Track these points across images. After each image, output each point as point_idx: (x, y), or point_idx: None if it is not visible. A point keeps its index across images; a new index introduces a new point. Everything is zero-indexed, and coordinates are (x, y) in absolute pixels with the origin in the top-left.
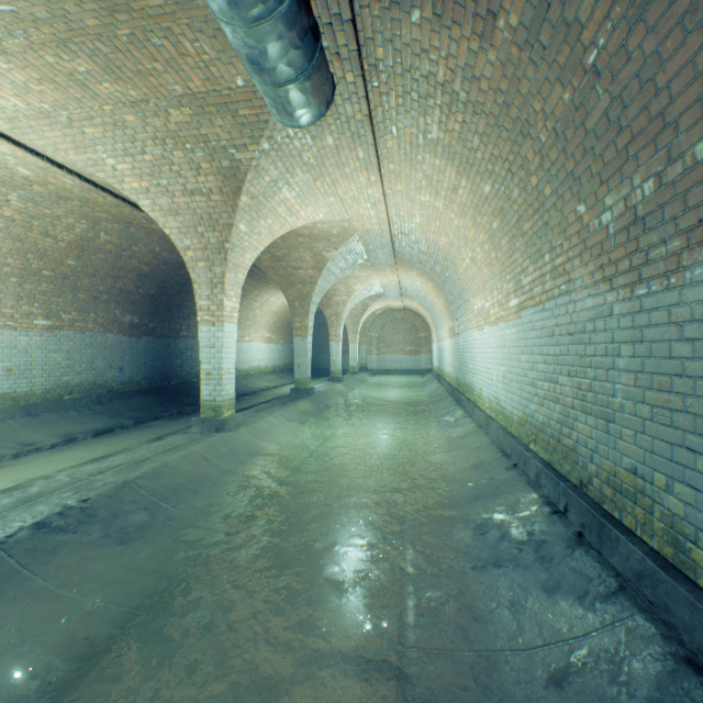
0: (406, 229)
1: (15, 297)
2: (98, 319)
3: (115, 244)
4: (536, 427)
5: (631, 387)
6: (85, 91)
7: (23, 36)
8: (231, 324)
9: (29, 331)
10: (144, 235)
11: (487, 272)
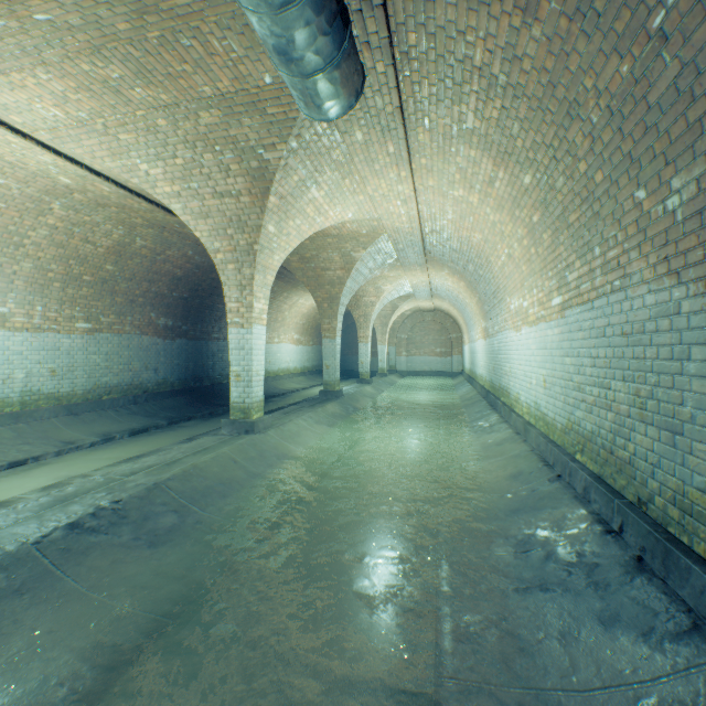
0: (438, 226)
1: (59, 301)
2: (134, 321)
3: (150, 249)
4: (583, 436)
5: (704, 395)
6: (118, 98)
7: (60, 45)
8: (260, 326)
9: (71, 333)
10: (177, 239)
11: (525, 270)
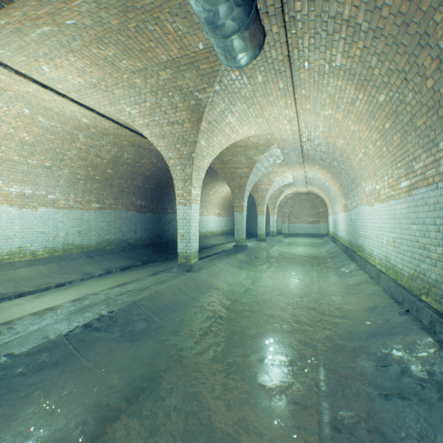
0: (312, 136)
1: (82, 191)
2: (123, 203)
3: (132, 159)
4: (428, 283)
5: None
6: (113, 68)
7: (80, 39)
8: (195, 204)
9: (89, 210)
10: (147, 153)
11: (378, 163)
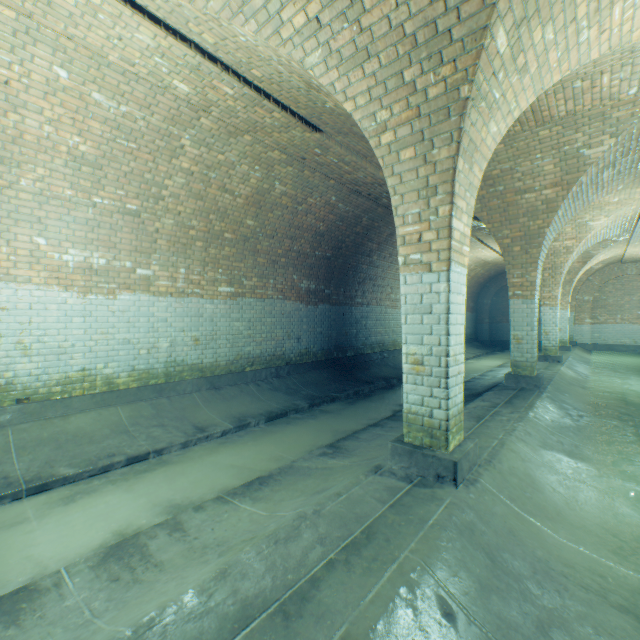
0: None
1: (201, 262)
2: (276, 285)
3: (290, 196)
4: None
5: None
6: None
7: None
8: (458, 267)
9: (213, 298)
10: (318, 180)
11: None
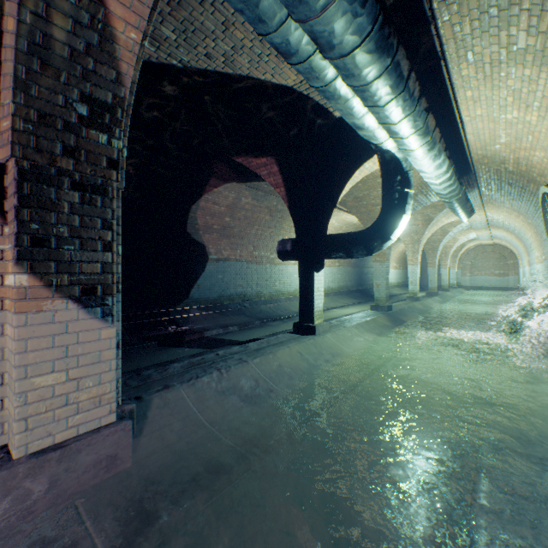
0: (495, 218)
1: None
2: (346, 262)
3: None
4: (546, 298)
5: None
6: None
7: None
8: (418, 265)
9: (334, 267)
10: None
11: (536, 243)
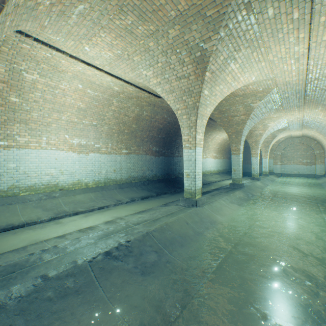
0: (321, 74)
1: (116, 141)
2: (143, 149)
3: (149, 116)
4: None
5: None
6: (132, 36)
7: (106, 13)
8: (199, 148)
9: (120, 155)
10: (160, 110)
11: None
